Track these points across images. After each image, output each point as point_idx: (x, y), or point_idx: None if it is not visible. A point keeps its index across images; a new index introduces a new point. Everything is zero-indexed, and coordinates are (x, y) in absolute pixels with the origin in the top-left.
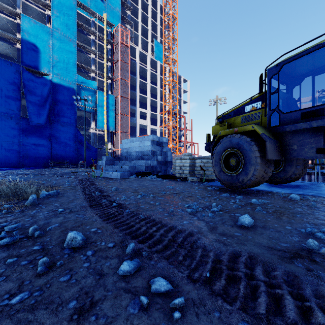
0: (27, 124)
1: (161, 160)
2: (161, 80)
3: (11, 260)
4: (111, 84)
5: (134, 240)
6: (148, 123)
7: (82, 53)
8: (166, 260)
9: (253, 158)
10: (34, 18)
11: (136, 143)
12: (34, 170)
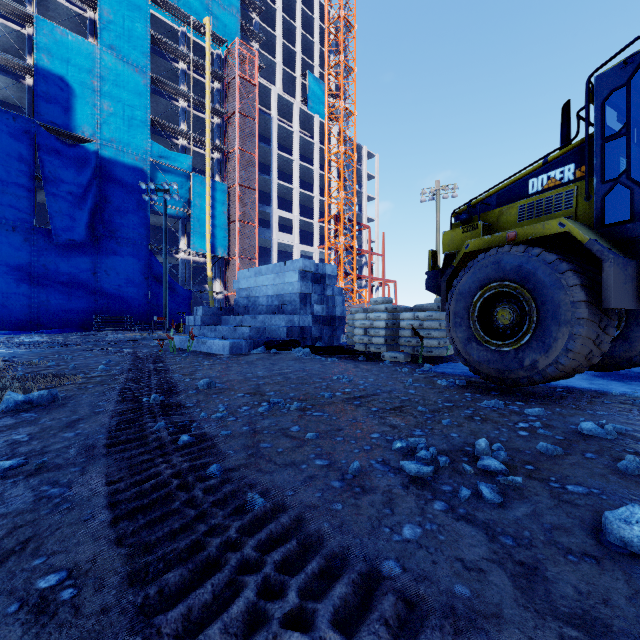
0: (47, 241)
1: (322, 314)
2: (322, 154)
3: None
4: (221, 161)
5: None
6: (295, 241)
7: (161, 98)
8: None
9: (567, 306)
10: (63, 25)
11: (268, 278)
12: (58, 336)
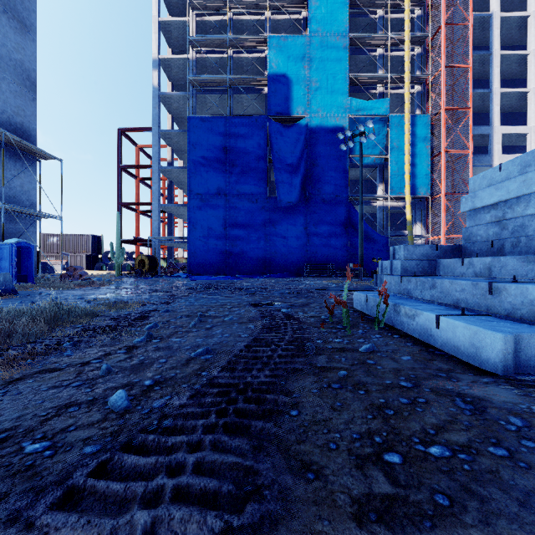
0: (275, 206)
1: None
2: None
3: None
4: (422, 94)
5: None
6: None
7: (359, 56)
8: None
9: None
10: None
11: None
12: (272, 281)
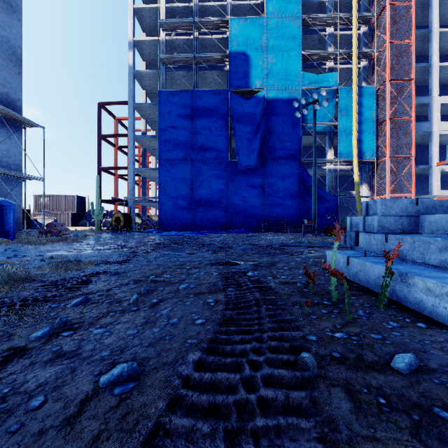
0: (235, 169)
1: None
2: None
3: None
4: (367, 68)
5: None
6: None
7: (311, 35)
8: None
9: None
10: None
11: None
12: (233, 236)
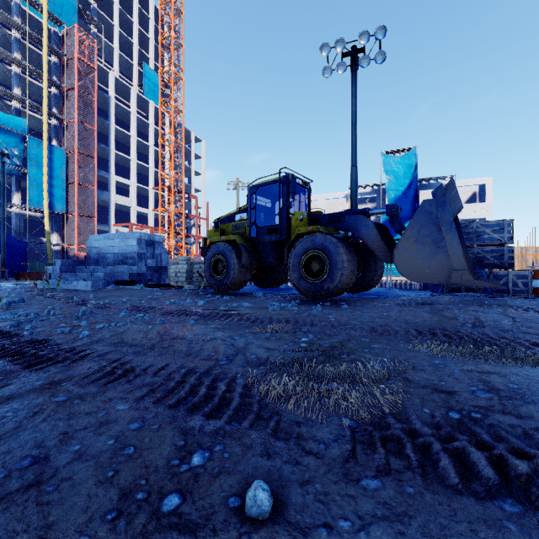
0: None
1: (153, 265)
2: (157, 133)
3: (53, 318)
4: (59, 127)
5: (126, 310)
6: (133, 203)
7: None
8: (144, 313)
9: (233, 264)
10: None
11: (115, 242)
12: None
